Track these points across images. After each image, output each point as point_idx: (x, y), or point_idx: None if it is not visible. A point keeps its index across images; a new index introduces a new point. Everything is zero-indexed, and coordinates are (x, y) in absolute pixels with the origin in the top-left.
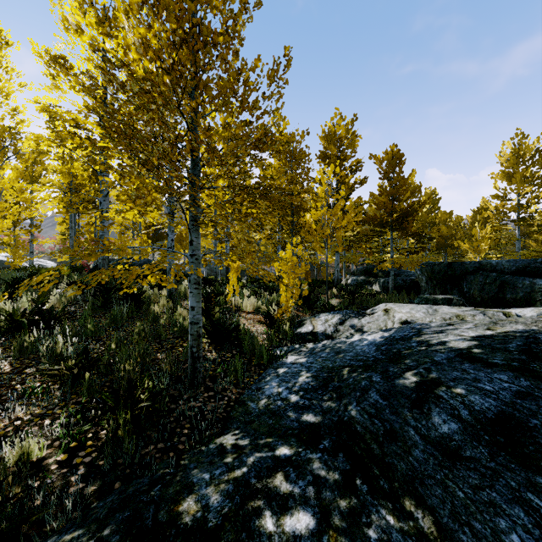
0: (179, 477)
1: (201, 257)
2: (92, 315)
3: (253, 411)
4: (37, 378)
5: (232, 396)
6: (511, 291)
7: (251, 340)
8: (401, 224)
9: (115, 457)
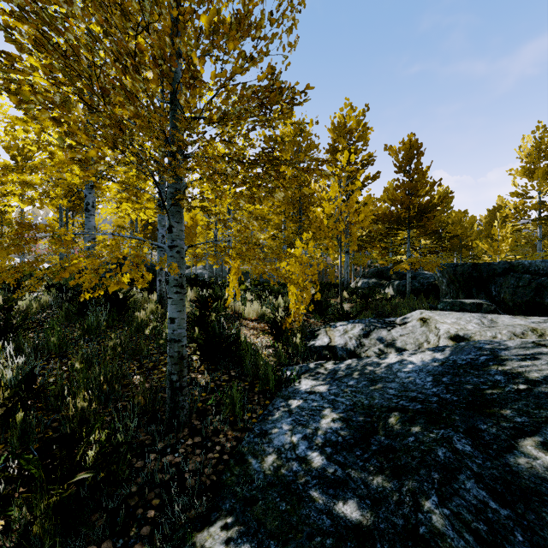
0: None
1: (184, 250)
2: (65, 324)
3: (256, 476)
4: None
5: (226, 445)
6: None
7: (253, 356)
8: (420, 221)
9: None
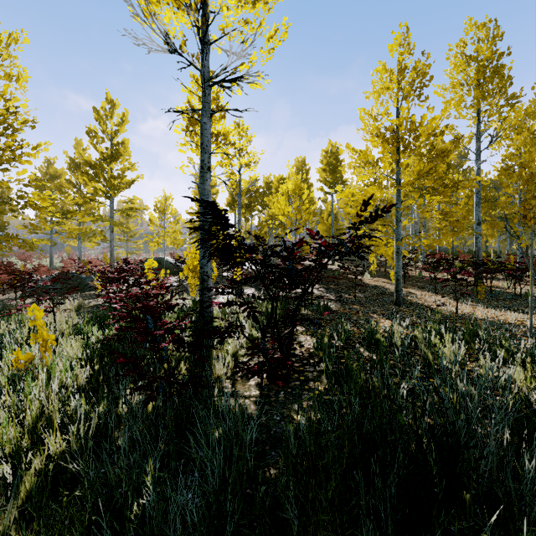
0: None
1: None
2: None
3: None
4: None
5: None
6: None
7: None
8: None
9: None
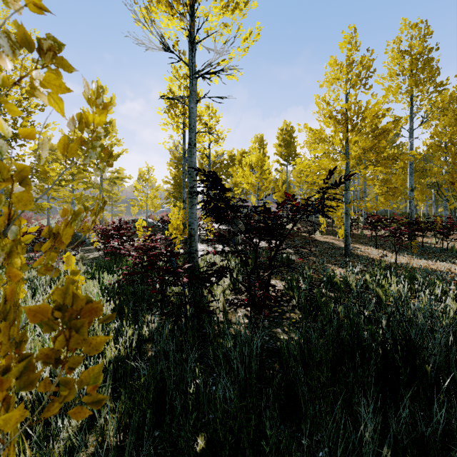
0: None
1: None
2: None
3: None
4: None
5: None
6: None
7: None
8: None
9: None
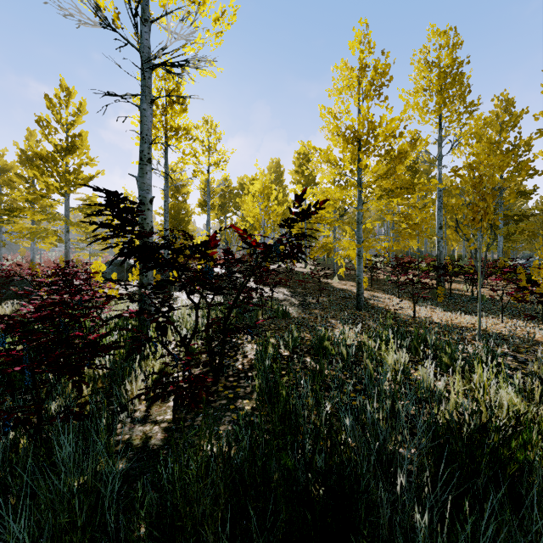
0: None
1: None
2: None
3: None
4: None
5: None
6: None
7: None
8: None
9: None
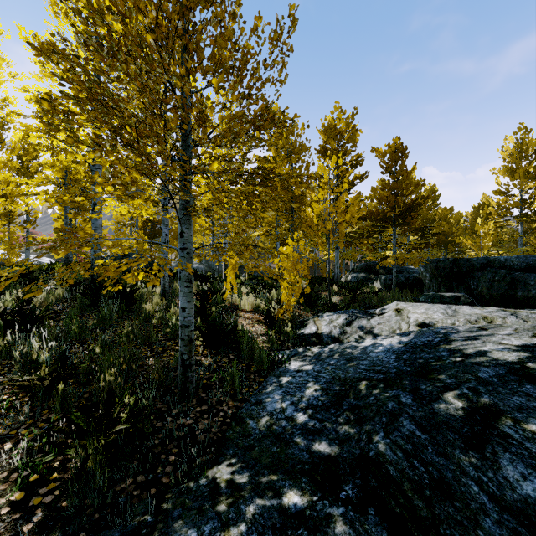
0: (157, 532)
1: (193, 251)
2: (80, 314)
3: (253, 432)
4: (7, 389)
5: (228, 411)
6: (523, 289)
7: (249, 342)
8: (405, 219)
9: (82, 497)
